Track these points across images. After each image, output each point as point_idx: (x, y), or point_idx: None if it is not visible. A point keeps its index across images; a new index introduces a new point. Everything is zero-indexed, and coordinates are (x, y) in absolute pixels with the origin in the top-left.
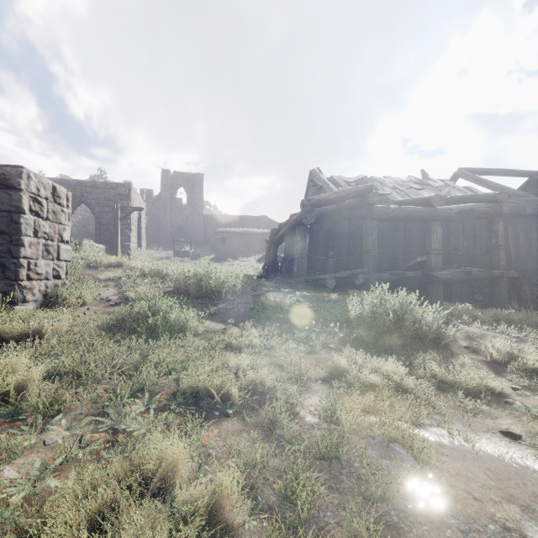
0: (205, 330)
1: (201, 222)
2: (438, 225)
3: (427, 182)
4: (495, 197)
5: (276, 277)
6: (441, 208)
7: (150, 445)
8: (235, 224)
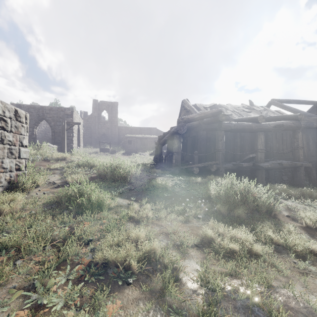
0: (116, 205)
1: (116, 131)
2: (262, 134)
3: (253, 108)
4: (297, 117)
5: (161, 165)
6: (264, 123)
7: None
8: (137, 132)
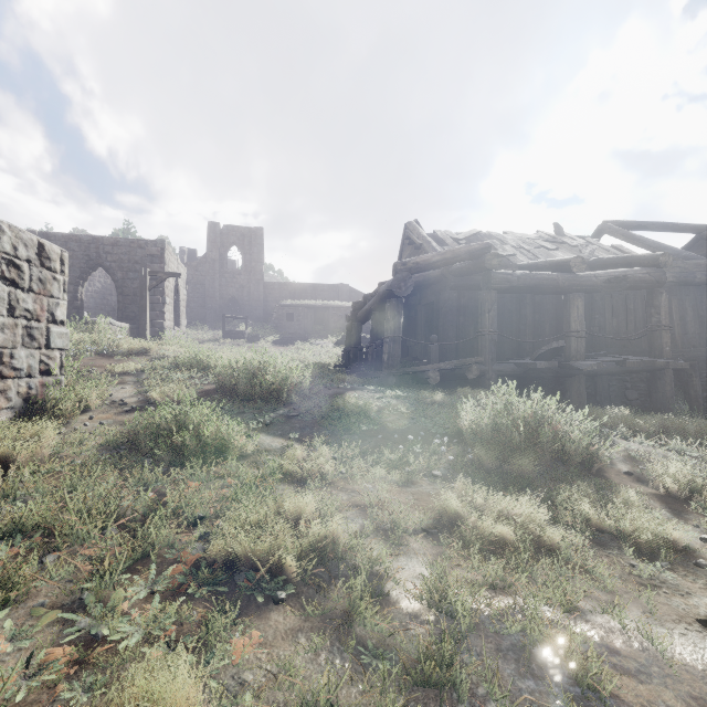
0: (256, 449)
1: (260, 292)
2: (579, 298)
3: (562, 240)
4: (656, 260)
5: (359, 368)
6: (584, 274)
7: (134, 684)
8: (306, 294)
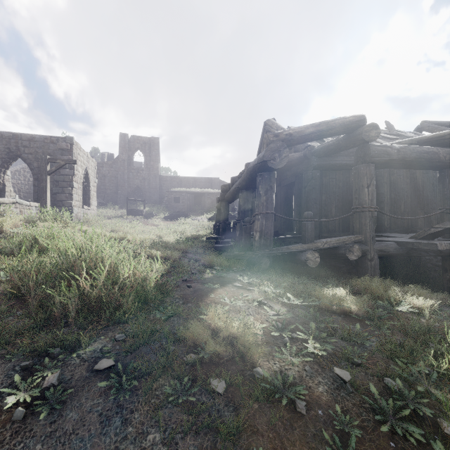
0: None
1: (157, 183)
2: None
3: (397, 133)
4: None
5: (227, 241)
6: None
7: None
8: (189, 184)
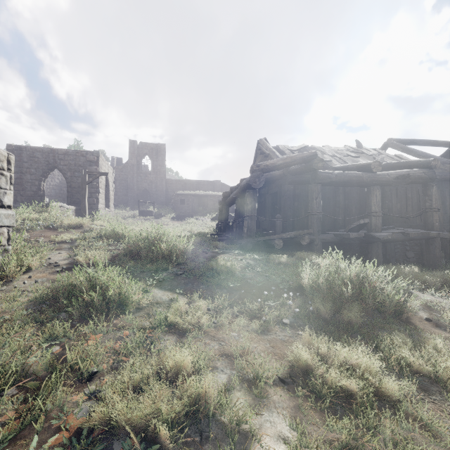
0: (150, 302)
1: (163, 185)
2: (377, 189)
3: (362, 151)
4: (429, 164)
5: (227, 236)
6: (380, 173)
7: None
8: (193, 187)
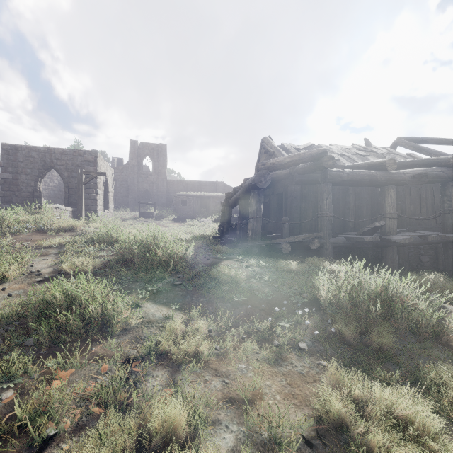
0: (141, 321)
1: (165, 186)
2: (392, 189)
3: (371, 149)
4: (448, 162)
5: (230, 239)
6: (395, 172)
7: None
8: (195, 188)
